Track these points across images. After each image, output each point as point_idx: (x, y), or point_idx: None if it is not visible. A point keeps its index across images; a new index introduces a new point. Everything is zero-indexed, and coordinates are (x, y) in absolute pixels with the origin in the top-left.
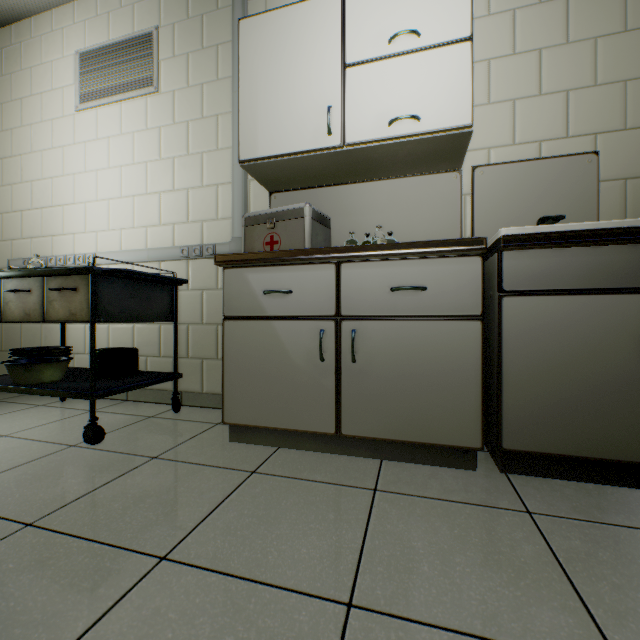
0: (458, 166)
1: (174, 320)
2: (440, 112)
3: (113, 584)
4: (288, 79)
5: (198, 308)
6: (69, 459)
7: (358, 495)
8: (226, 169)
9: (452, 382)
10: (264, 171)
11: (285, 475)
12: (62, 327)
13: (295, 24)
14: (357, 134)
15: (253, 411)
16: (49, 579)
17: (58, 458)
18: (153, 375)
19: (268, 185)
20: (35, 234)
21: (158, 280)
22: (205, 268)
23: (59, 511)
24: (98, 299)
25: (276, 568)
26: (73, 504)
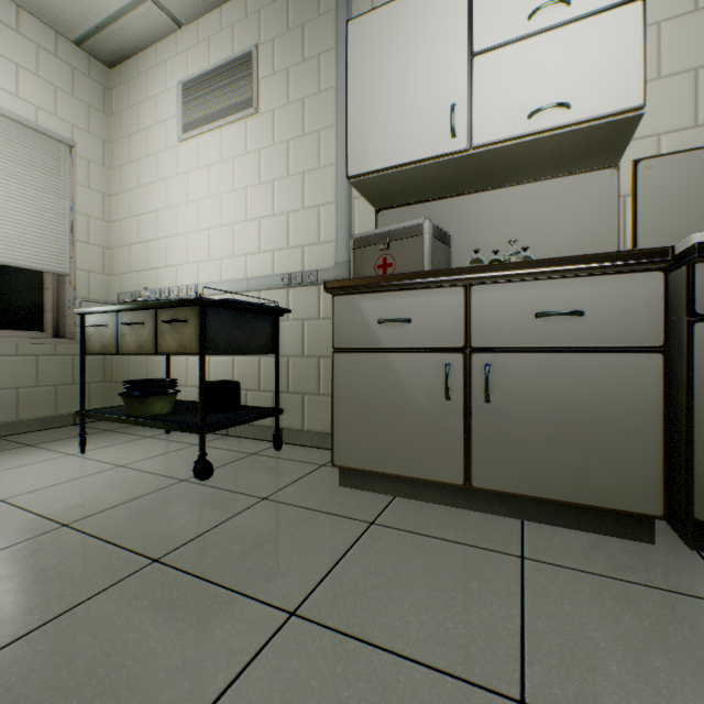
0: (615, 161)
1: (275, 352)
2: (598, 95)
3: (246, 636)
4: (403, 79)
5: (299, 339)
6: (182, 494)
7: (502, 562)
8: (328, 188)
9: (620, 430)
10: (374, 186)
11: (408, 530)
12: (167, 359)
13: (411, 16)
14: (487, 133)
15: (366, 454)
16: (183, 622)
17: (172, 492)
18: (255, 410)
19: (376, 202)
20: (141, 267)
21: (261, 310)
22: (306, 296)
23: (181, 549)
24: (206, 331)
25: (421, 642)
26: (193, 542)
